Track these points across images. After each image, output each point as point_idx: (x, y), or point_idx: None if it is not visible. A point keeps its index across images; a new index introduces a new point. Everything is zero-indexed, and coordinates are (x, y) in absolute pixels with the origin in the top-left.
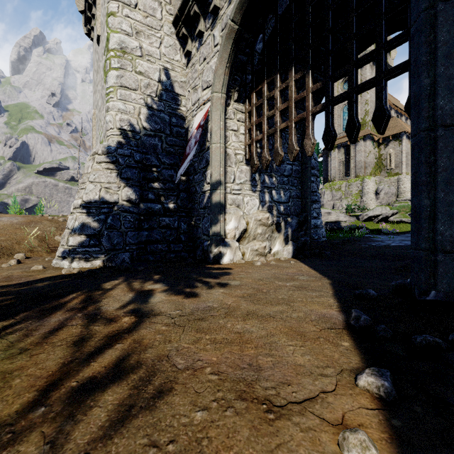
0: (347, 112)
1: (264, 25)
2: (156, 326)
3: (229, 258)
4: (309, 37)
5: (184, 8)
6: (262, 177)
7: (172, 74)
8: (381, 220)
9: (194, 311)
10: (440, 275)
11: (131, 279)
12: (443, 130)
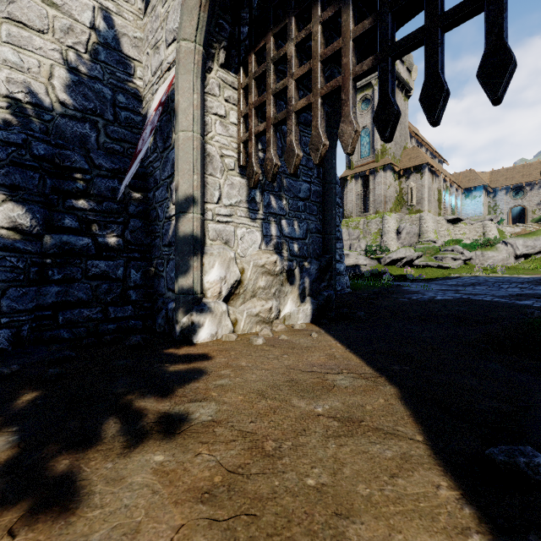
0: (365, 136)
1: None
2: None
3: (209, 332)
4: None
5: None
6: (267, 198)
7: (118, 22)
8: (406, 264)
9: None
10: None
11: None
12: None
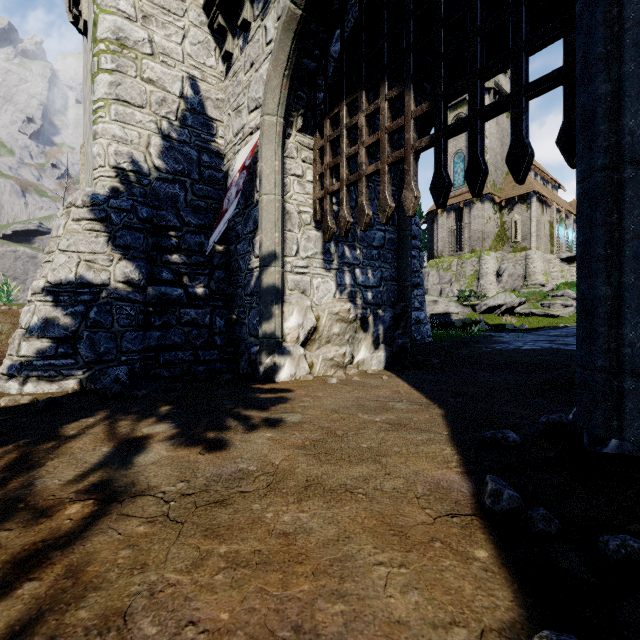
0: (459, 162)
1: (342, 16)
2: (127, 525)
3: (289, 373)
4: (410, 34)
5: None
6: (341, 249)
7: (203, 87)
8: (505, 312)
9: (212, 483)
10: (629, 414)
11: (119, 415)
12: (633, 170)
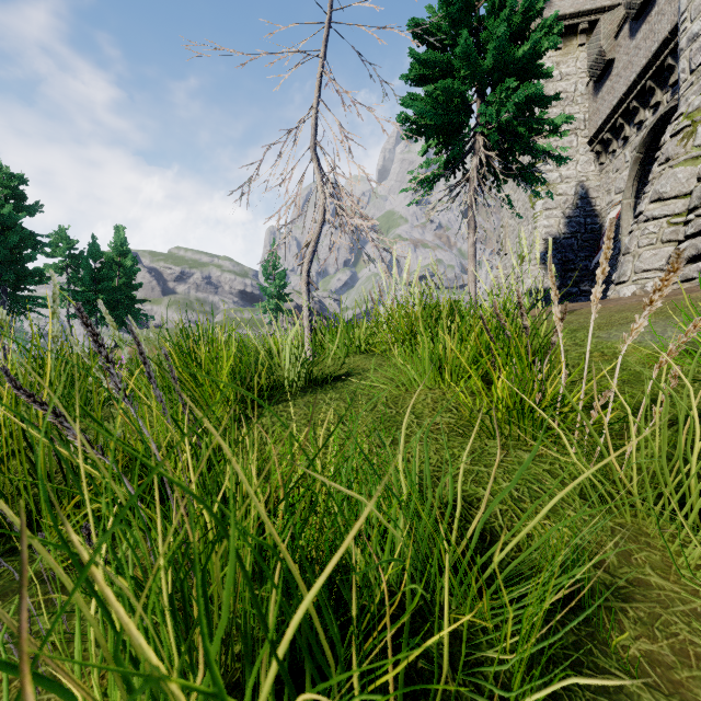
0: None
1: None
2: None
3: None
4: None
5: (598, 134)
6: None
7: (587, 184)
8: None
9: None
10: None
11: None
12: None
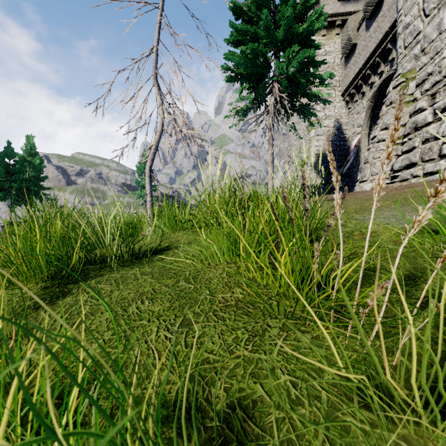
0: None
1: None
2: None
3: None
4: None
5: (347, 90)
6: None
7: (340, 121)
8: None
9: None
10: None
11: None
12: None
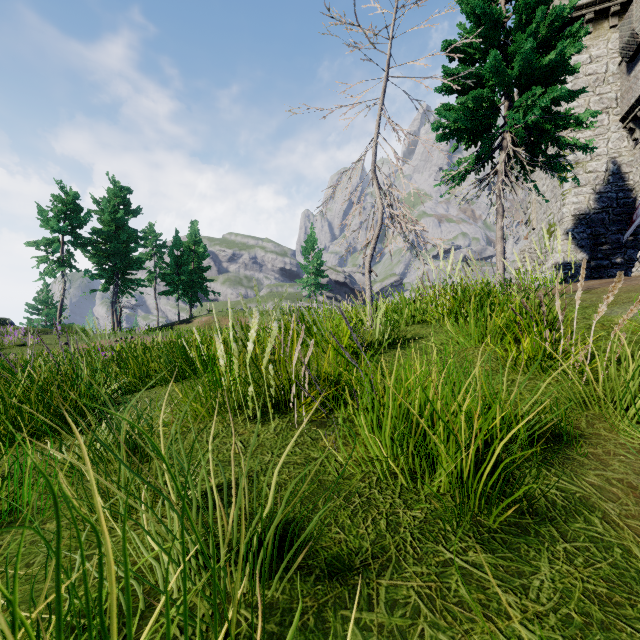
0: None
1: None
2: None
3: None
4: None
5: (631, 112)
6: None
7: (619, 160)
8: None
9: None
10: None
11: None
12: None
